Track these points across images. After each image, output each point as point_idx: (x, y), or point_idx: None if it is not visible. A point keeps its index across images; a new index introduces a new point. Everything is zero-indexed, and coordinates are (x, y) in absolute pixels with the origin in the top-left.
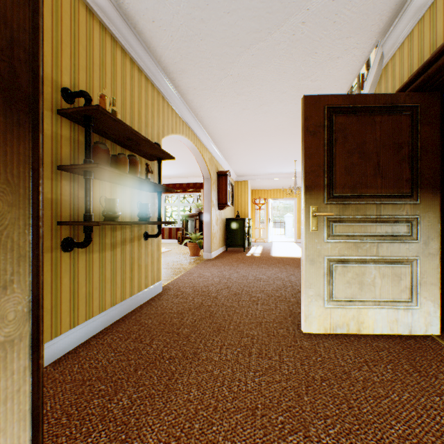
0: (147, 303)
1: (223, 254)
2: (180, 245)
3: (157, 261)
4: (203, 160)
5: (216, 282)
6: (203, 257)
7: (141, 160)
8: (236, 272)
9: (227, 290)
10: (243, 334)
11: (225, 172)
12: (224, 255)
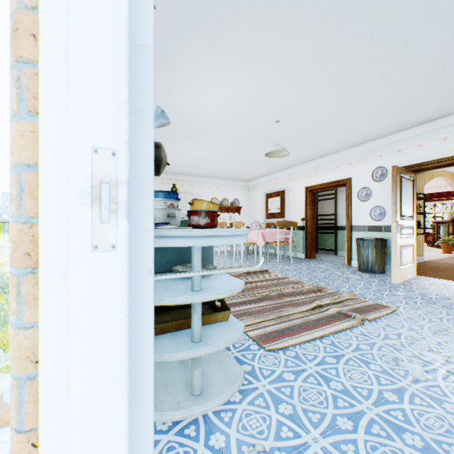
0: (417, 263)
1: None
2: (430, 247)
3: (421, 247)
4: None
5: None
6: None
7: None
8: None
9: None
10: None
11: None
12: None
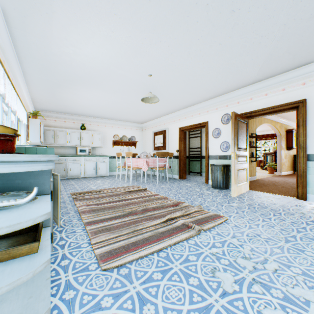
0: (251, 180)
1: (289, 174)
2: (262, 170)
3: (254, 169)
4: (275, 128)
5: (279, 180)
6: (275, 174)
7: (249, 139)
8: (292, 179)
9: (283, 182)
10: (283, 186)
11: (291, 130)
12: (290, 175)
